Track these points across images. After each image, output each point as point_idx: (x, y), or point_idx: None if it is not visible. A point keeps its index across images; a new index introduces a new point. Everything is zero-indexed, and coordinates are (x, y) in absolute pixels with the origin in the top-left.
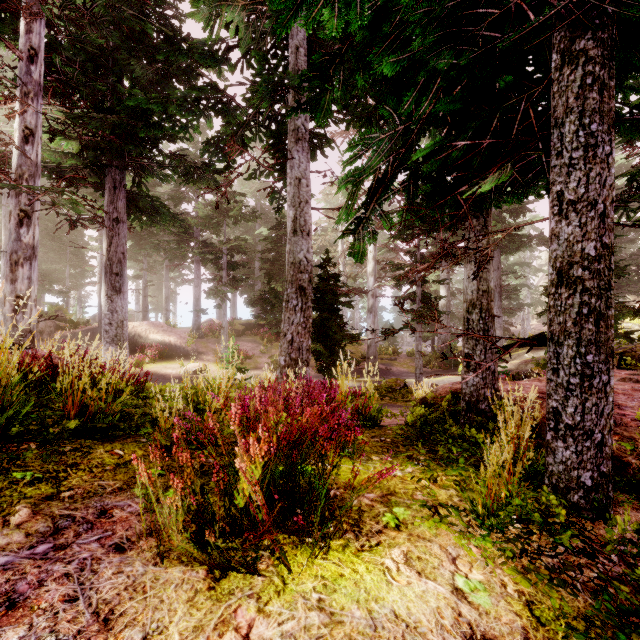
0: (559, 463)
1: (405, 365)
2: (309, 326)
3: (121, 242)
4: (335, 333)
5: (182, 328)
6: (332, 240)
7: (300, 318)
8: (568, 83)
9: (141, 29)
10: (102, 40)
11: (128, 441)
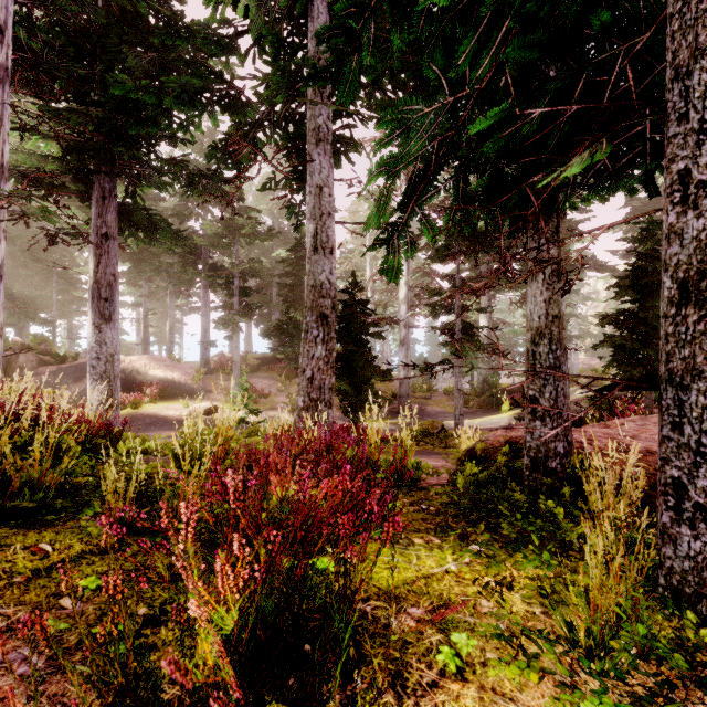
0: (684, 558)
1: (441, 404)
2: (332, 361)
3: (111, 262)
4: (363, 369)
5: (189, 363)
6: (359, 264)
7: (321, 351)
8: (698, 14)
9: (135, 12)
10: (75, 7)
11: (67, 527)
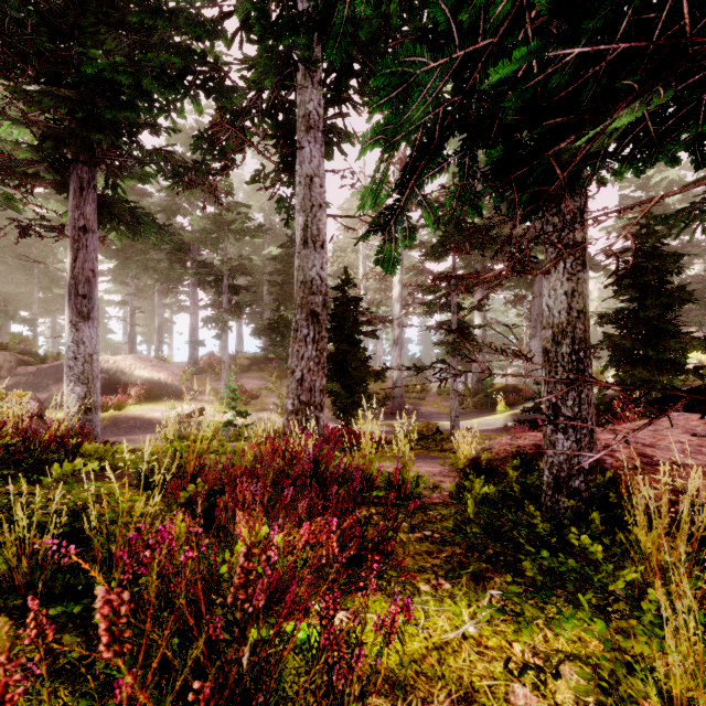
0: None
1: (435, 405)
2: (323, 361)
3: (90, 256)
4: (356, 369)
5: (177, 363)
6: (352, 263)
7: (312, 351)
8: None
9: None
10: None
11: None
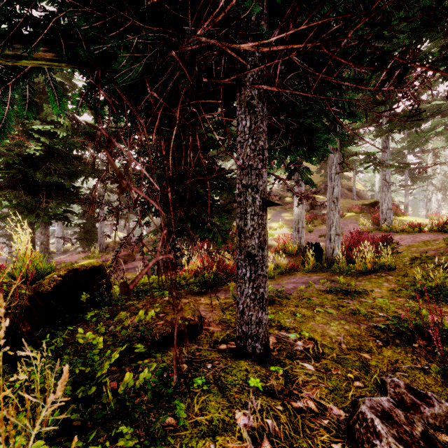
0: None
1: None
2: None
3: None
4: None
5: None
6: None
7: None
8: None
9: None
10: None
11: None
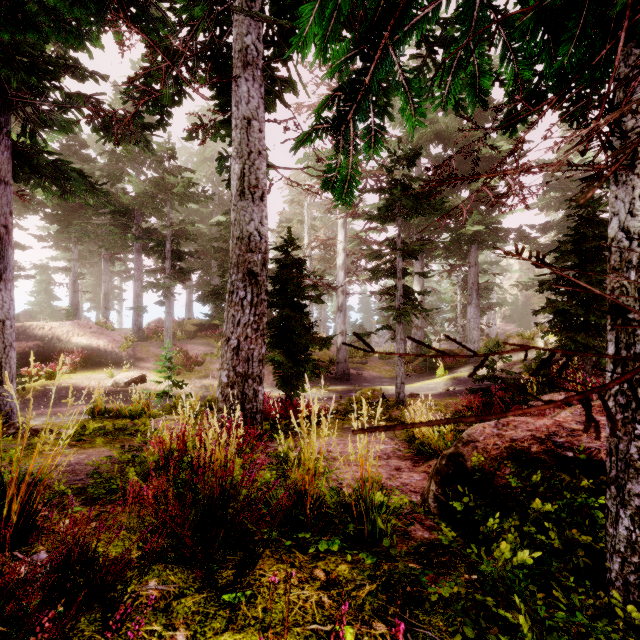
0: None
1: (377, 369)
2: (263, 327)
3: (2, 211)
4: (300, 336)
5: (124, 329)
6: (298, 234)
7: (249, 316)
8: None
9: None
10: None
11: None
